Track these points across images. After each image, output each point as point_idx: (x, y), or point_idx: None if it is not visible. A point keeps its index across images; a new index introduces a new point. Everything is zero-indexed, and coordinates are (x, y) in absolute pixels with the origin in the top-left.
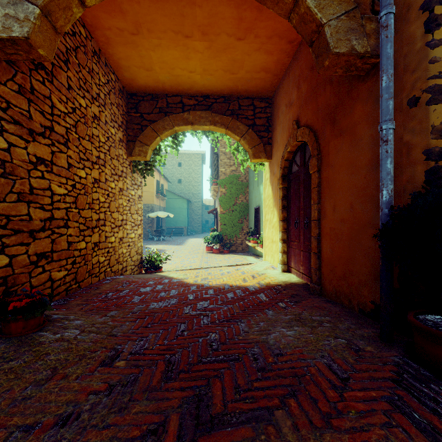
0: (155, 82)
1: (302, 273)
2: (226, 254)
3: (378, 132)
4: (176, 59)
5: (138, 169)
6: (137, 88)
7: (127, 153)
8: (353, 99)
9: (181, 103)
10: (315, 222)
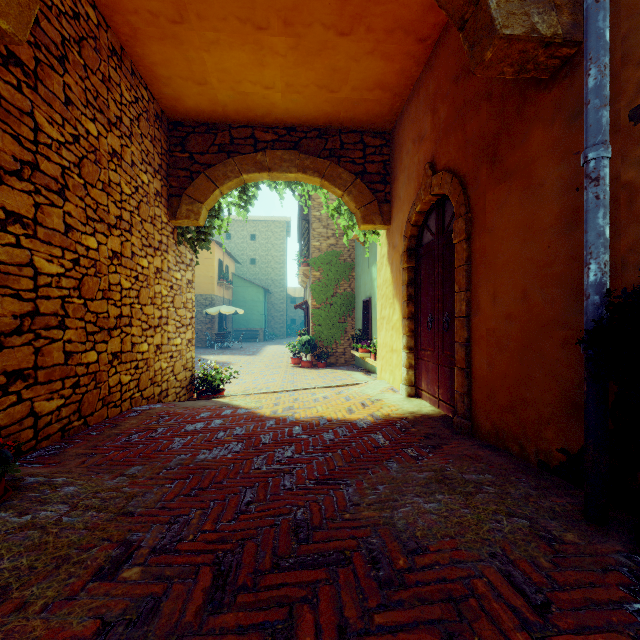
0: (212, 104)
1: (440, 400)
2: (322, 369)
3: (573, 171)
4: (243, 66)
5: (186, 239)
6: (183, 113)
7: (168, 214)
8: (528, 119)
9: (253, 139)
10: (463, 320)
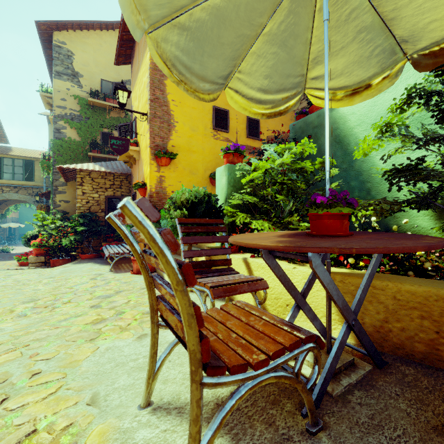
0: None
1: None
2: None
3: None
4: None
5: None
6: None
7: None
8: None
9: None
10: None
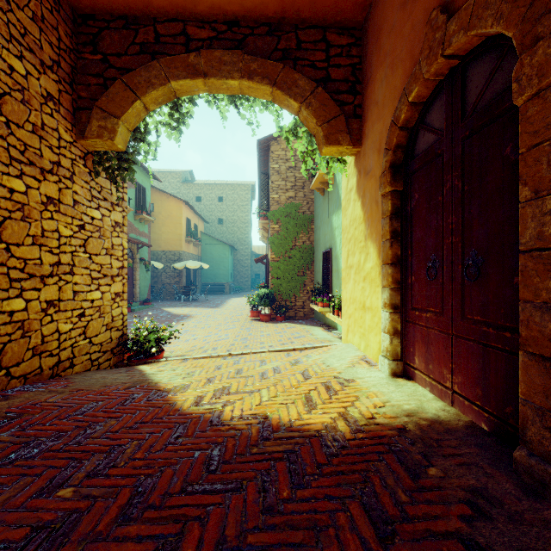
0: None
1: (455, 392)
2: (280, 323)
3: None
4: None
5: (105, 169)
6: None
7: (75, 132)
8: None
9: (184, 36)
10: (550, 256)
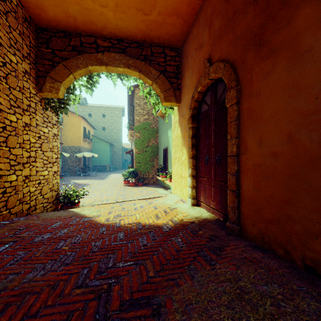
0: (66, 16)
1: (213, 208)
2: (140, 186)
3: None
4: None
5: (51, 107)
6: (46, 21)
7: (37, 88)
8: (294, 4)
9: (96, 44)
10: (234, 158)
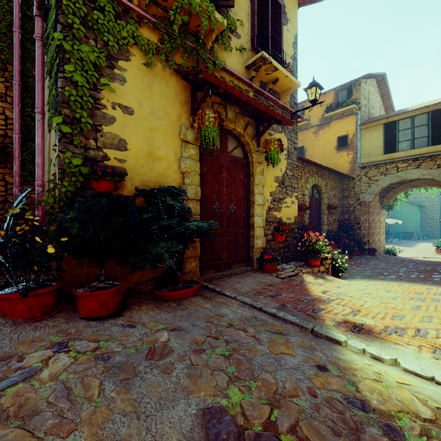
0: None
1: None
2: None
3: None
4: None
5: (384, 208)
6: None
7: (380, 203)
8: None
9: None
10: None
